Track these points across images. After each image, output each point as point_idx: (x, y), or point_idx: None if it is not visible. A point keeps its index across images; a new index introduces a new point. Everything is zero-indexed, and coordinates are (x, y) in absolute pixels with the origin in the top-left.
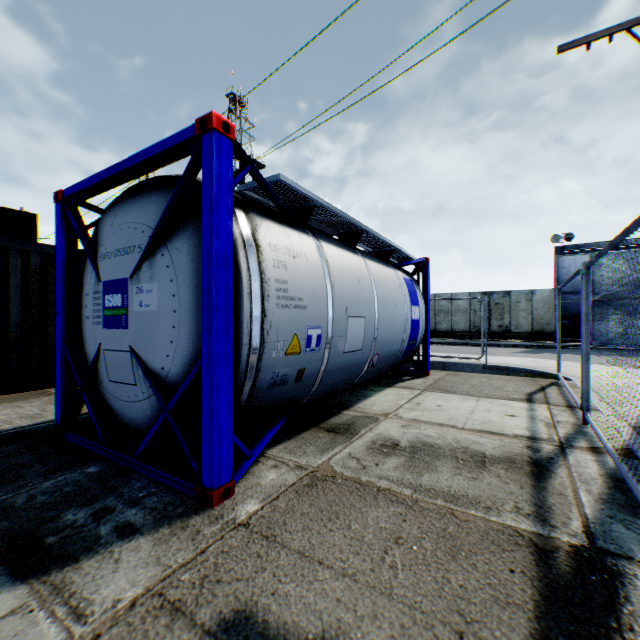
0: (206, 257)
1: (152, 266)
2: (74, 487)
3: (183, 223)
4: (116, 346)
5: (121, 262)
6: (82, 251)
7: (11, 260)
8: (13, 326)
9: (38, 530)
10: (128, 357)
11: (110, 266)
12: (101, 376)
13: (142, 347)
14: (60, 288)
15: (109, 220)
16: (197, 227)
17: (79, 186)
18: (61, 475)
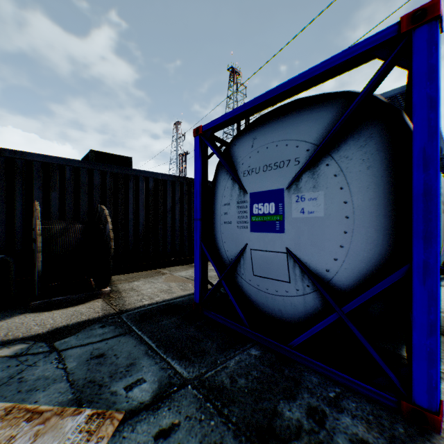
0: (421, 159)
1: (314, 176)
2: (257, 371)
3: (351, 132)
4: (266, 247)
5: (272, 175)
6: (175, 176)
7: (139, 184)
8: (140, 227)
9: (273, 427)
10: (282, 257)
11: (258, 180)
12: (241, 270)
13: (302, 250)
14: (198, 200)
15: (246, 143)
16: (372, 134)
17: (219, 119)
18: (234, 354)
